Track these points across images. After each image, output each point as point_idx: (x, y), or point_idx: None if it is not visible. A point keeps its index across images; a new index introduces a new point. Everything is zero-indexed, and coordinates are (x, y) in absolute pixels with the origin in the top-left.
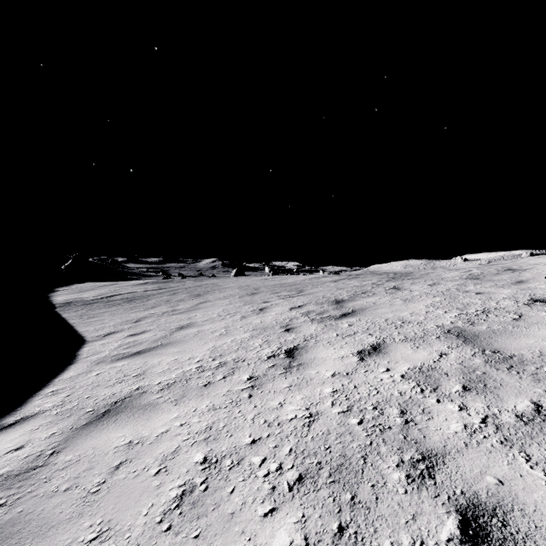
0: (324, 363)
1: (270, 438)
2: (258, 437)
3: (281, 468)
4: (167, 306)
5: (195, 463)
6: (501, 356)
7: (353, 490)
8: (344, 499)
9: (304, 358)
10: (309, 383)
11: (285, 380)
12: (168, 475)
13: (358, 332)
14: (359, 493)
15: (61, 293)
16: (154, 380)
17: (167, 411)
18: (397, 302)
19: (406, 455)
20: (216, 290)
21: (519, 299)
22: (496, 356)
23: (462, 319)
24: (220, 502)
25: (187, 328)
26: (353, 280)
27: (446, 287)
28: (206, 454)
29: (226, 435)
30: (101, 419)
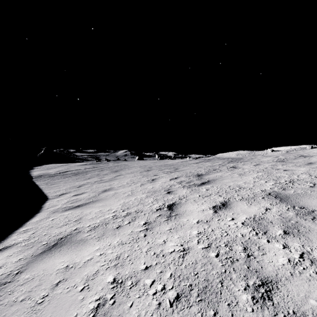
0: (192, 213)
1: (157, 266)
2: (150, 264)
3: (165, 289)
4: (97, 178)
5: (108, 283)
6: (306, 210)
7: (215, 307)
8: (209, 315)
9: (179, 211)
10: (182, 227)
11: (167, 225)
12: (89, 291)
13: (212, 194)
14: (219, 310)
15: (37, 170)
16: (86, 224)
17: (92, 245)
18: (235, 175)
19: (250, 281)
20: (126, 168)
21: (312, 173)
22: (303, 210)
23: (277, 186)
24: (122, 313)
25: (108, 191)
26: (207, 162)
27: (264, 167)
28: (115, 276)
29: (129, 263)
30: (51, 249)
